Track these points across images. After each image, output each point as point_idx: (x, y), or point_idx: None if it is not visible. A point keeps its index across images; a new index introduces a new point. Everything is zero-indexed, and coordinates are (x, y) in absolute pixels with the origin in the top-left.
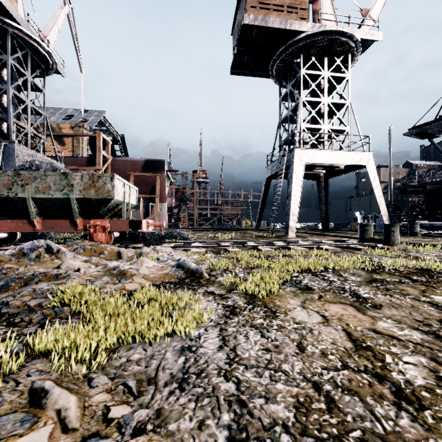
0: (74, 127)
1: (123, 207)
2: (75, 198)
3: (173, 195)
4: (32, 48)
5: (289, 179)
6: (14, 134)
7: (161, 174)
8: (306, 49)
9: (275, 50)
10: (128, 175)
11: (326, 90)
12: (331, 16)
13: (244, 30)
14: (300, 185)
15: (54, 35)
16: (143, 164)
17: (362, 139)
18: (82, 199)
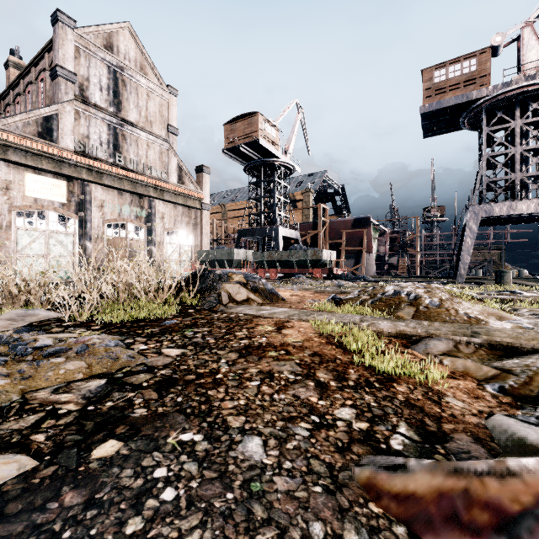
0: (303, 193)
1: (327, 262)
2: (308, 260)
3: (386, 243)
4: (284, 166)
5: (465, 232)
6: (278, 221)
7: (367, 229)
8: (491, 107)
9: (462, 112)
10: (341, 233)
11: (517, 139)
12: (537, 52)
13: (423, 113)
14: (473, 237)
15: (293, 142)
16: (353, 222)
17: None
18: (311, 260)
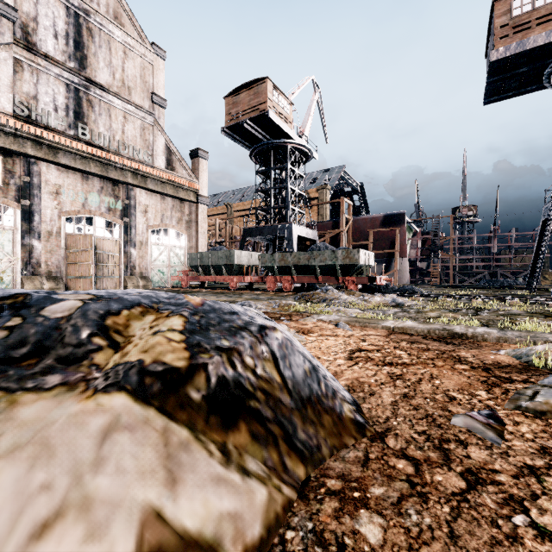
0: (319, 190)
1: (364, 268)
2: (338, 264)
3: (417, 246)
4: (299, 150)
5: None
6: (291, 217)
7: (400, 227)
8: None
9: (548, 60)
10: (367, 232)
11: None
12: None
13: (493, 63)
14: None
15: (308, 125)
16: (382, 219)
17: None
18: (342, 264)
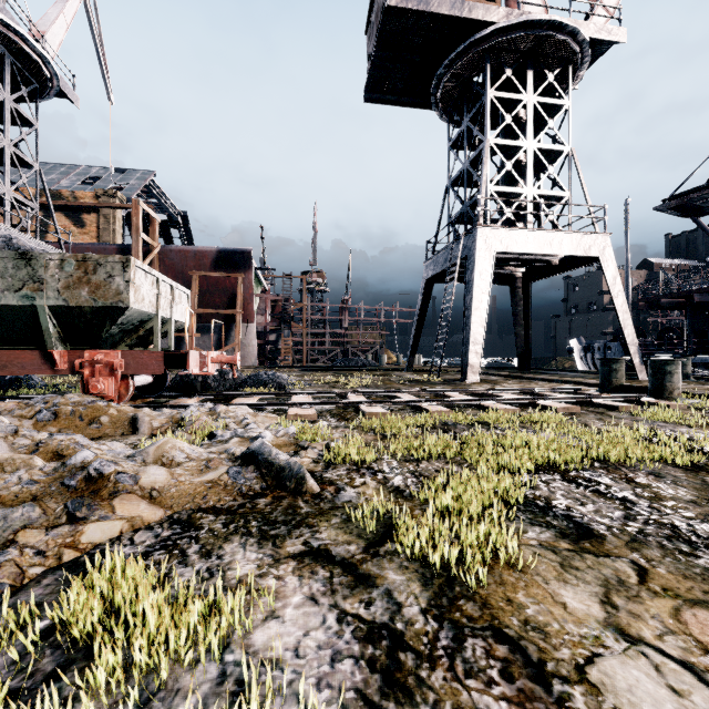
0: (100, 196)
1: (156, 326)
2: (48, 306)
3: (267, 310)
4: (13, 47)
5: (466, 280)
6: None
7: (245, 274)
8: (497, 55)
9: (441, 58)
10: (188, 276)
11: (530, 126)
12: (538, 2)
13: (388, 18)
14: (486, 291)
15: (58, 33)
16: (215, 256)
17: (592, 213)
18: (63, 308)
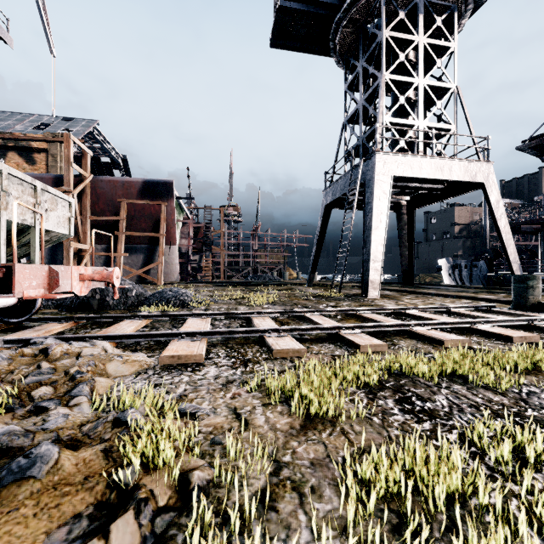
0: None
1: None
2: None
3: (190, 235)
4: None
5: (365, 202)
6: None
7: (168, 202)
8: None
9: (340, 4)
10: (117, 203)
11: (421, 65)
12: None
13: None
14: (385, 212)
15: None
16: (141, 186)
17: (476, 143)
18: None
